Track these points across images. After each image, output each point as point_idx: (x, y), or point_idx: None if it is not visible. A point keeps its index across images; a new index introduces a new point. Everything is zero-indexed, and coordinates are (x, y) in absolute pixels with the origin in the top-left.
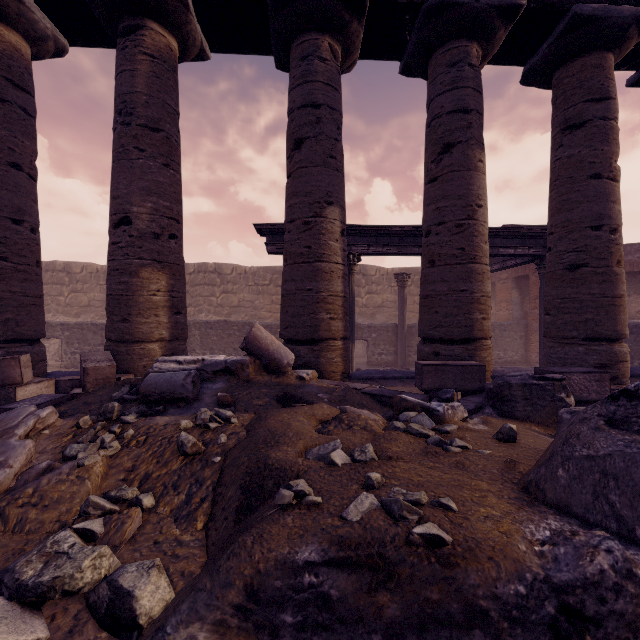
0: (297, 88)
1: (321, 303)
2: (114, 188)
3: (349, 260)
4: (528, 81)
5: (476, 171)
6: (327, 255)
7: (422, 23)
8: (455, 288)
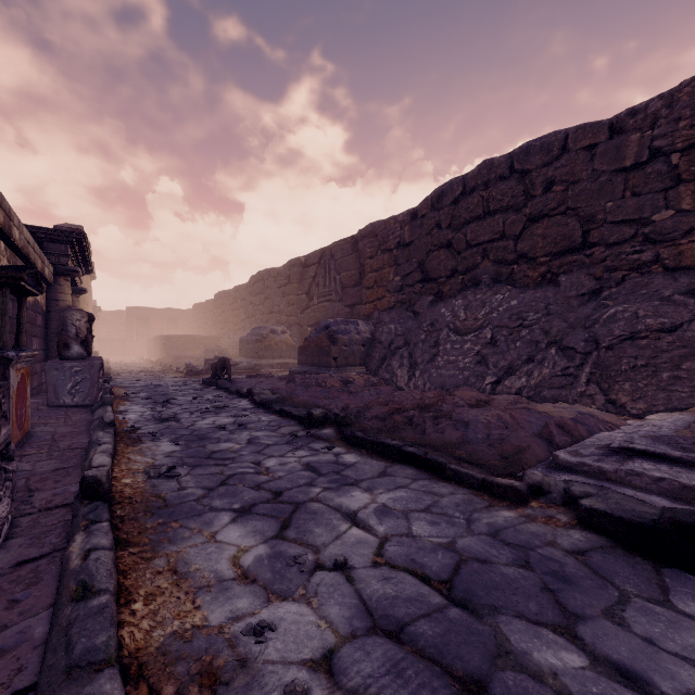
0: None
1: None
2: None
3: None
4: None
5: None
6: None
7: None
8: None
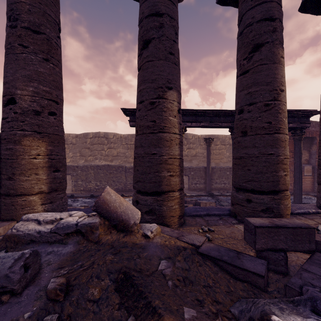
0: (145, 2)
1: (163, 164)
2: (4, 76)
3: None
4: (304, 8)
5: (279, 64)
6: (168, 127)
7: None
8: (264, 152)
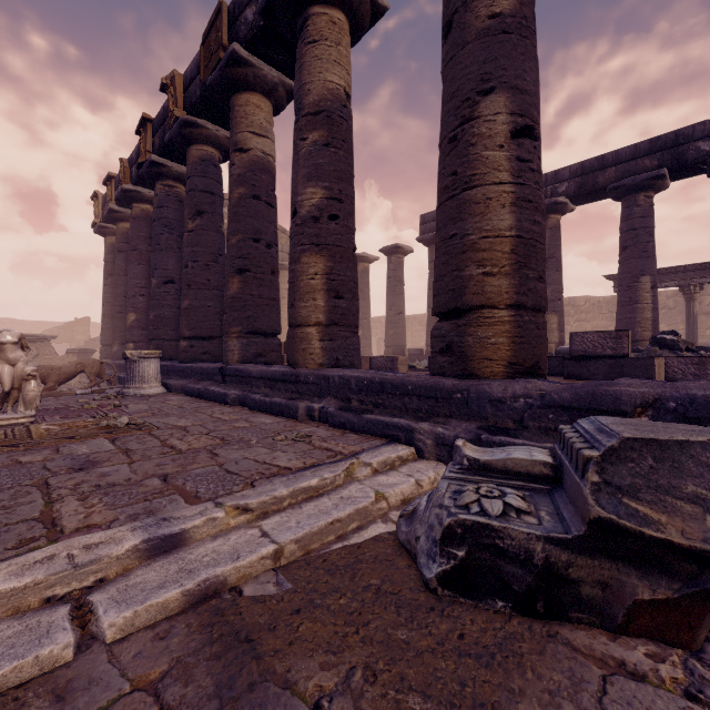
0: (623, 223)
1: (637, 324)
2: None
3: (689, 290)
4: None
5: None
6: (640, 300)
7: (709, 166)
8: None
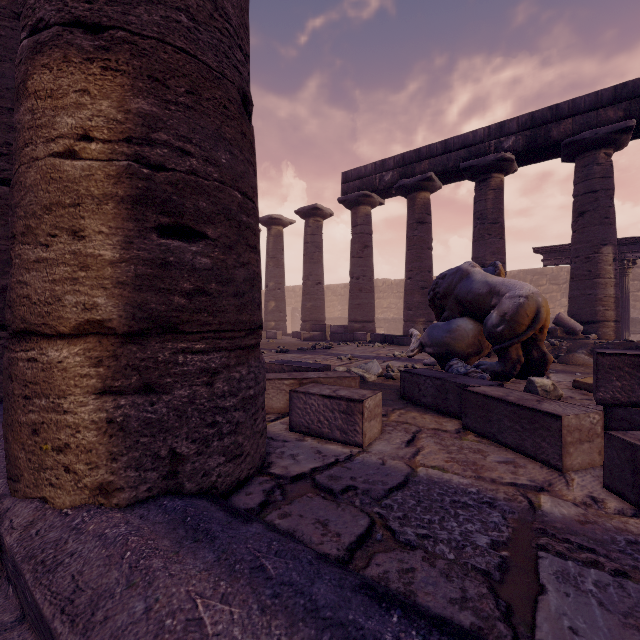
0: (580, 184)
1: (598, 301)
2: (476, 254)
3: (623, 265)
4: None
5: None
6: (602, 274)
7: None
8: None
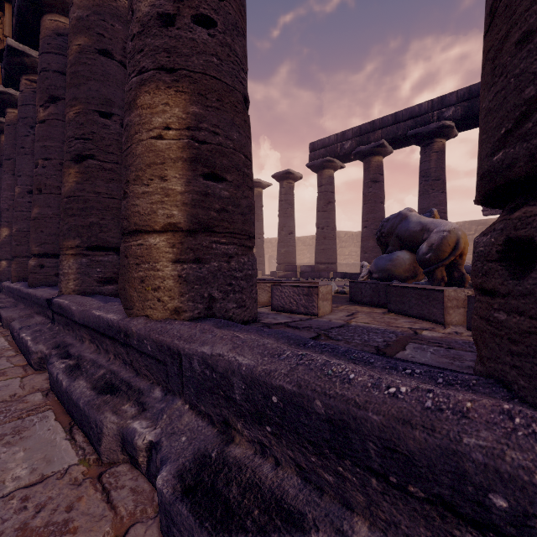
0: None
1: None
2: (421, 205)
3: None
4: None
5: None
6: None
7: None
8: None
